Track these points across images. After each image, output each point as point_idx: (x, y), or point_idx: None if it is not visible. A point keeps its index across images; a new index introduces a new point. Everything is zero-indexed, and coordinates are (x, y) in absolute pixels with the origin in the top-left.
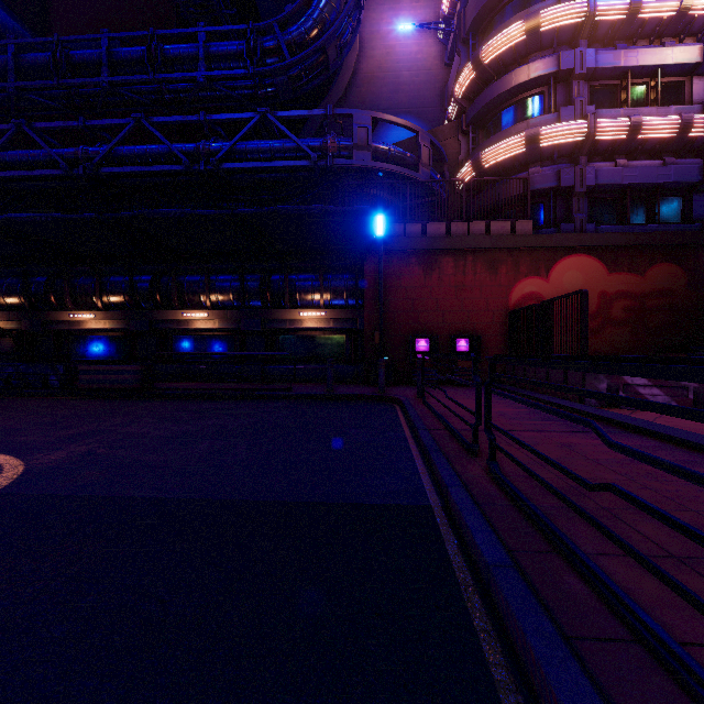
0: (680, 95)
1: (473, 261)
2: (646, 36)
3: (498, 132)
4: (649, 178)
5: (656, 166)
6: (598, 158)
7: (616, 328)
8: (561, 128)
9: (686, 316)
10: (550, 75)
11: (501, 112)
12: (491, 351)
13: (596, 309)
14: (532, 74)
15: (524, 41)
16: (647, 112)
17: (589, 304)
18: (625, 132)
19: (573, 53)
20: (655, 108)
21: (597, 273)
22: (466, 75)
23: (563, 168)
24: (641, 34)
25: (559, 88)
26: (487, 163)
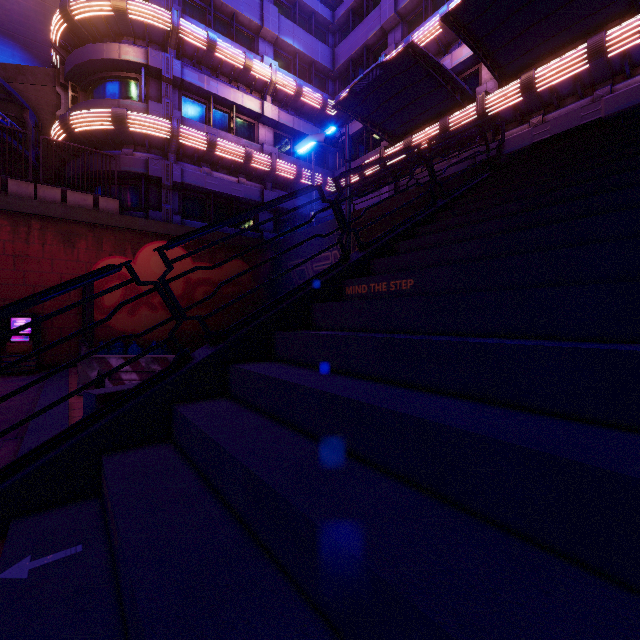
0: (252, 133)
1: (41, 229)
2: (226, 75)
3: (91, 99)
4: (227, 190)
5: (231, 181)
6: (189, 161)
7: (199, 309)
8: (147, 119)
9: (251, 301)
10: (141, 65)
11: (99, 81)
12: (66, 331)
13: (182, 292)
14: (124, 55)
15: (114, 17)
16: (225, 136)
17: (175, 287)
18: (205, 145)
19: (161, 55)
20: (231, 135)
21: (183, 260)
22: (58, 21)
23: (152, 159)
24: (223, 71)
25: (152, 82)
26: (77, 127)
